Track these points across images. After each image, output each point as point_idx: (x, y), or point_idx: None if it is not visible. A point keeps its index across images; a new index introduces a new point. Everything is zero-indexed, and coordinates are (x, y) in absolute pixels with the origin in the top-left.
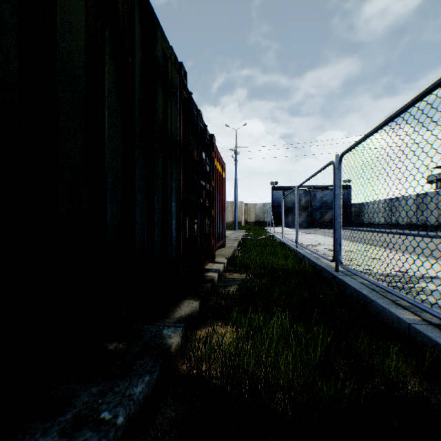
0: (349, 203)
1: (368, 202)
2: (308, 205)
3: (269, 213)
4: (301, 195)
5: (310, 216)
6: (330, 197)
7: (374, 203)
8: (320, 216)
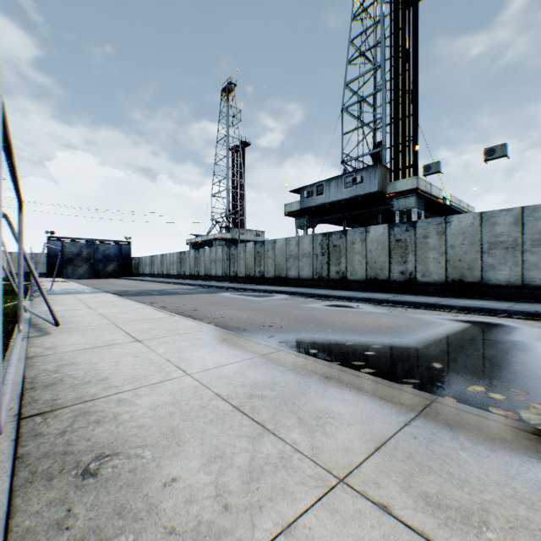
0: (131, 257)
1: (143, 257)
2: (91, 257)
3: (45, 264)
4: (84, 247)
5: (93, 267)
6: (113, 251)
7: (145, 258)
8: (104, 267)
